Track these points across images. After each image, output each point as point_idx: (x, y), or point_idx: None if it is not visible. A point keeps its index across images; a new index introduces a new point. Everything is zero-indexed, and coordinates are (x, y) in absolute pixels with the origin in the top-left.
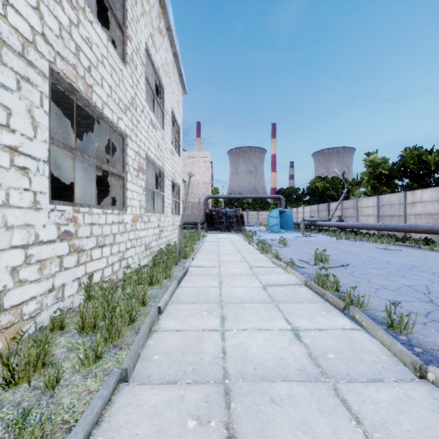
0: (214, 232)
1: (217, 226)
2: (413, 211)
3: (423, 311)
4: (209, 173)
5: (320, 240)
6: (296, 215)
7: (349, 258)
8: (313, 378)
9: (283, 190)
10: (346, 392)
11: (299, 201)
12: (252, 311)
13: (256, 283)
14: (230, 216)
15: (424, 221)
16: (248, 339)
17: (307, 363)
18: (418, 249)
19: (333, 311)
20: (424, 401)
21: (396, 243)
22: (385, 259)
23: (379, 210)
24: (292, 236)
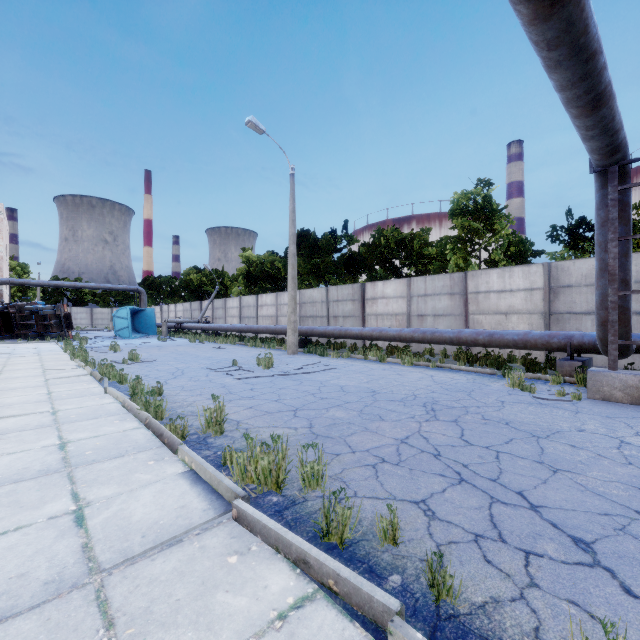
0: (10, 342)
1: (20, 332)
2: (262, 313)
3: (159, 376)
4: (2, 241)
5: (171, 344)
6: (168, 315)
7: (169, 356)
8: (43, 401)
9: (153, 278)
10: (57, 401)
11: (175, 295)
12: (21, 391)
13: (41, 379)
14: (47, 316)
15: (268, 322)
16: (7, 399)
17: (44, 399)
18: (245, 346)
19: (94, 383)
20: (95, 397)
21: (237, 342)
22: (199, 355)
23: (241, 311)
24: (144, 341)
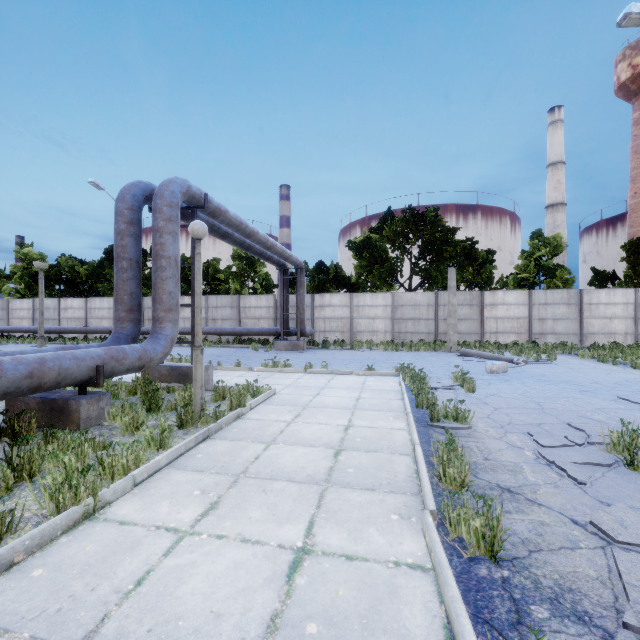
0: None
1: None
2: (67, 316)
3: None
4: None
5: None
6: None
7: None
8: None
9: None
10: None
11: None
12: None
13: None
14: None
15: (75, 324)
16: None
17: None
18: (64, 344)
19: None
20: None
21: (50, 342)
22: None
23: (35, 313)
24: None
